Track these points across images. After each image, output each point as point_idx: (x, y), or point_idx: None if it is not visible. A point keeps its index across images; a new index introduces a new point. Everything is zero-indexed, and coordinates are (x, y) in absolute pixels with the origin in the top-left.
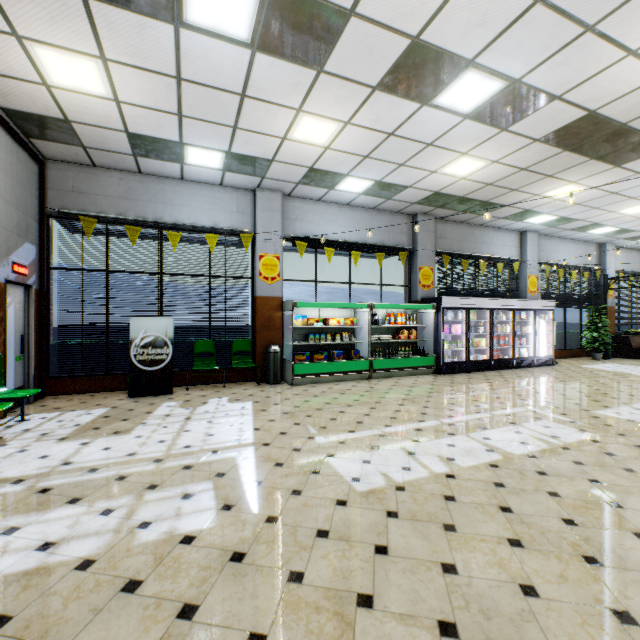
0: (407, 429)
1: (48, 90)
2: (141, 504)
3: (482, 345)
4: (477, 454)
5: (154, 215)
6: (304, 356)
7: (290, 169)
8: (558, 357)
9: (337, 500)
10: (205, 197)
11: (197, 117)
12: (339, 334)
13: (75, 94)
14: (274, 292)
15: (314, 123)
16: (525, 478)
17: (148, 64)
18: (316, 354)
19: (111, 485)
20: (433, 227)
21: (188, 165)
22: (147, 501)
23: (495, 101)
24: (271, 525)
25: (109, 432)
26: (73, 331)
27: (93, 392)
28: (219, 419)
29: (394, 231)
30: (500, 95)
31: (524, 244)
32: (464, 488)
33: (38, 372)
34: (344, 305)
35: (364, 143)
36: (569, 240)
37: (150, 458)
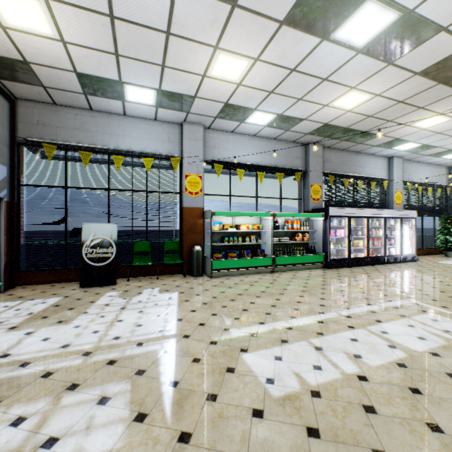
0: (310, 321)
1: (4, 32)
2: (55, 411)
3: (360, 245)
4: (381, 350)
5: (102, 143)
6: (220, 254)
7: (209, 104)
8: (417, 254)
9: (253, 409)
10: (143, 129)
11: (131, 56)
12: (248, 237)
13: (27, 35)
14: (197, 204)
15: (229, 60)
16: (439, 382)
17: (84, 2)
18: (230, 253)
19: (34, 384)
20: (321, 153)
21: (128, 102)
22: (62, 406)
23: (387, 34)
24: (183, 447)
25: (54, 321)
26: (38, 234)
27: (54, 282)
28: (149, 309)
29: (291, 156)
30: (392, 27)
31: (391, 167)
32: (381, 395)
33: (9, 267)
34: (252, 214)
35: (270, 79)
36: (426, 164)
37: (80, 351)
